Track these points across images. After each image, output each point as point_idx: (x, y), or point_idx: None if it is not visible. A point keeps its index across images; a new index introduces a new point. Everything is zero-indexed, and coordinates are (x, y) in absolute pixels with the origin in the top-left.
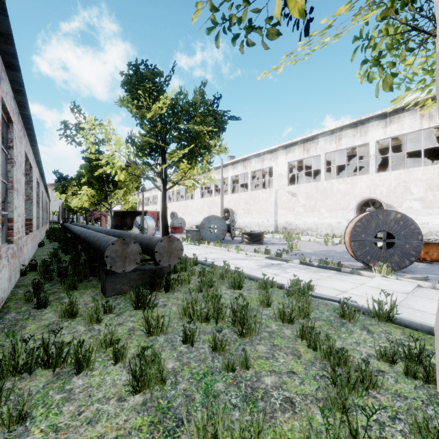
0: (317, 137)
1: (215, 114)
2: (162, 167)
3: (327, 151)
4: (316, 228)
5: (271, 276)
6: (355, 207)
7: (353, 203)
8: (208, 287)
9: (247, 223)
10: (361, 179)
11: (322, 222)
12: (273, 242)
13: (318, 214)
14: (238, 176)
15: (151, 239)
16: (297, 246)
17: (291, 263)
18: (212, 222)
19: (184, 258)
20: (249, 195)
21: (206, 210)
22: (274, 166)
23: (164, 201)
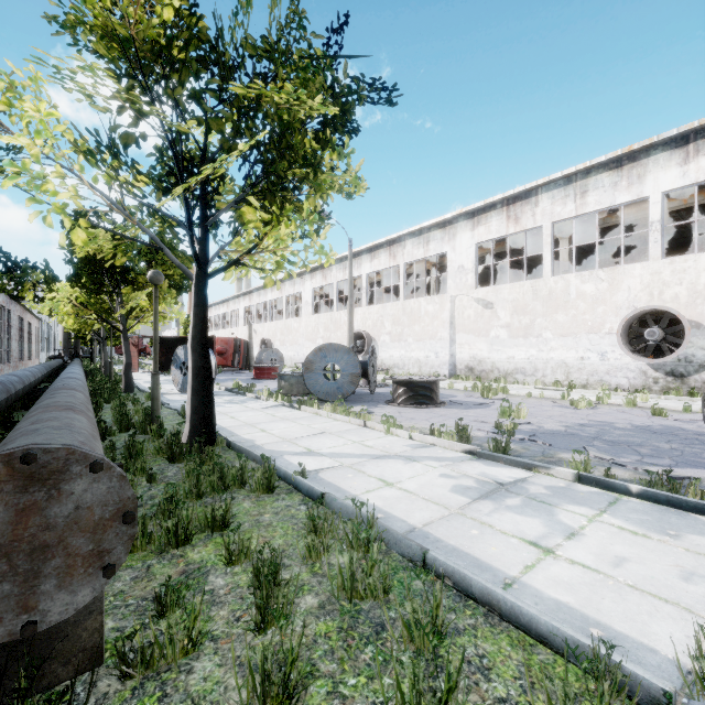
0: (535, 192)
1: (329, 56)
2: (185, 209)
3: (557, 219)
4: (534, 368)
5: (531, 558)
6: (620, 327)
7: (613, 319)
8: (278, 704)
9: (398, 359)
10: (631, 271)
11: (545, 358)
12: (456, 399)
13: (538, 342)
14: (380, 274)
15: (3, 445)
16: (520, 413)
17: (547, 474)
18: (329, 358)
19: (238, 469)
20: (401, 308)
21: (323, 335)
22: (449, 252)
23: (199, 304)
